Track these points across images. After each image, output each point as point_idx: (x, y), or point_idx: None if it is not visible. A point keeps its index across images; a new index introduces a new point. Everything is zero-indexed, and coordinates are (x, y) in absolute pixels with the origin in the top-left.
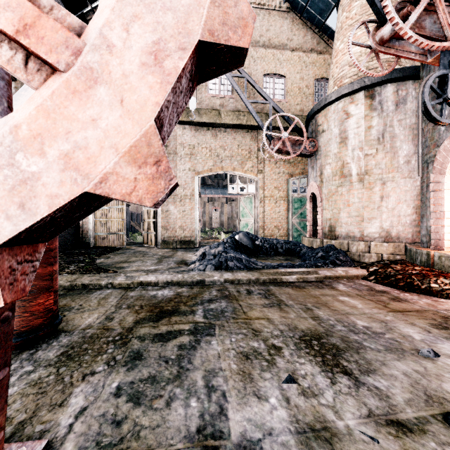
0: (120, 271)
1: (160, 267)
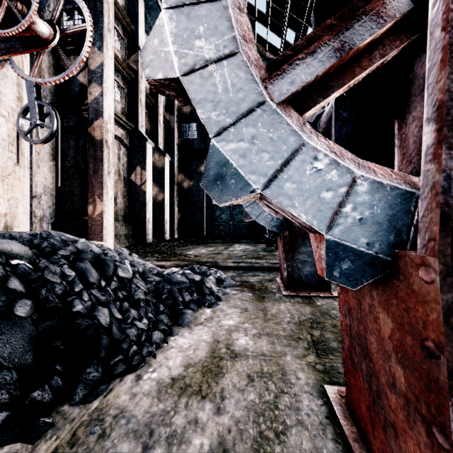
0: None
1: None
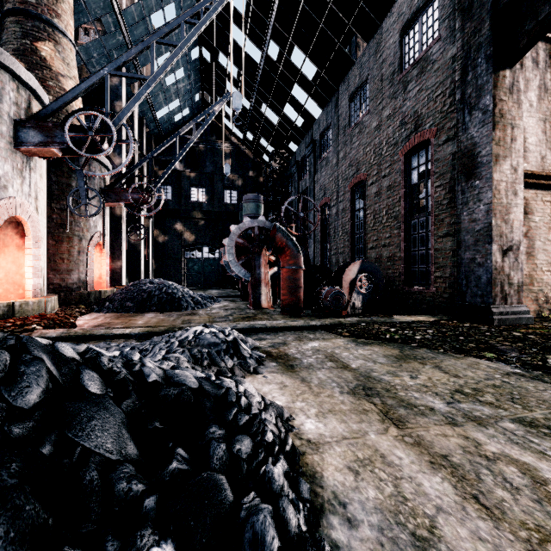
0: (340, 336)
1: (303, 344)
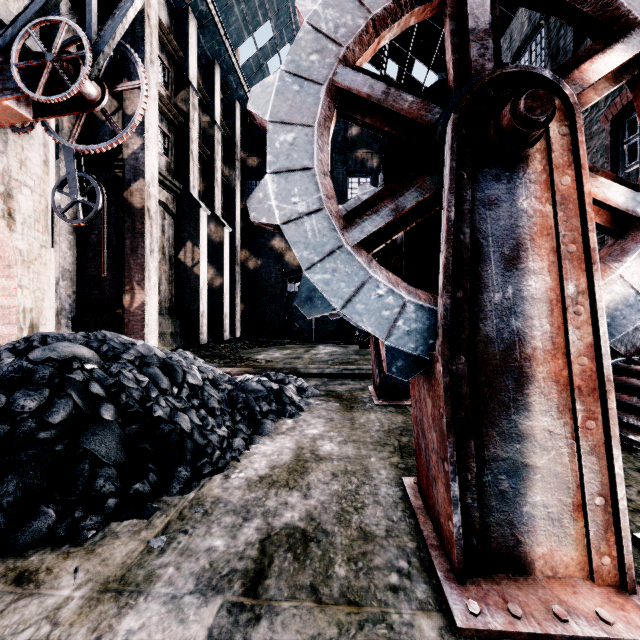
0: None
1: None
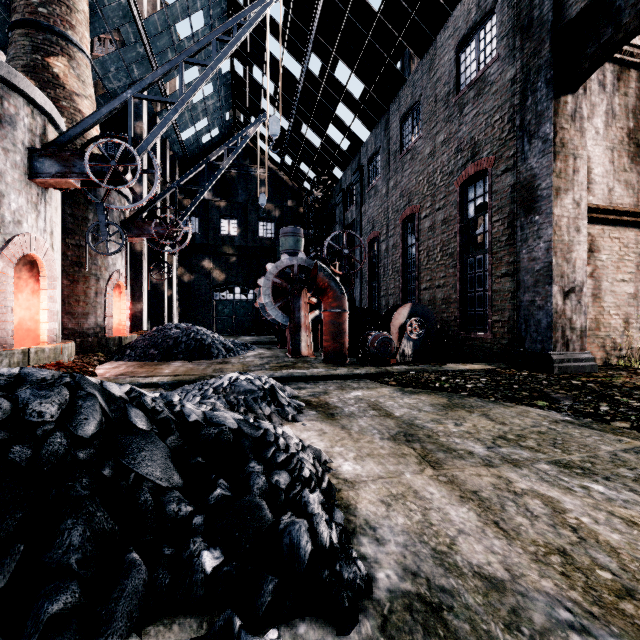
0: (386, 385)
1: (345, 393)
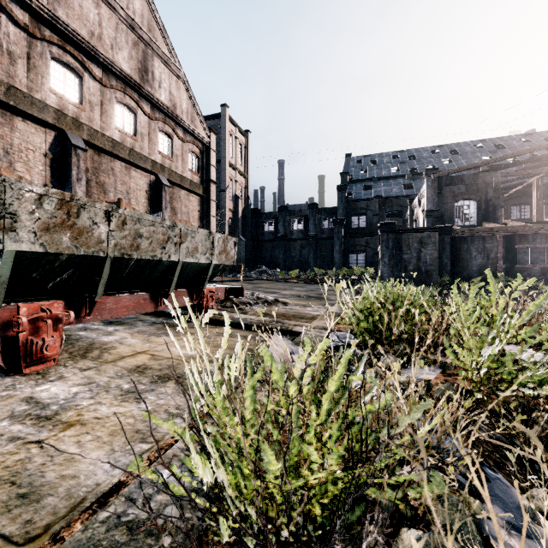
0: None
1: None
